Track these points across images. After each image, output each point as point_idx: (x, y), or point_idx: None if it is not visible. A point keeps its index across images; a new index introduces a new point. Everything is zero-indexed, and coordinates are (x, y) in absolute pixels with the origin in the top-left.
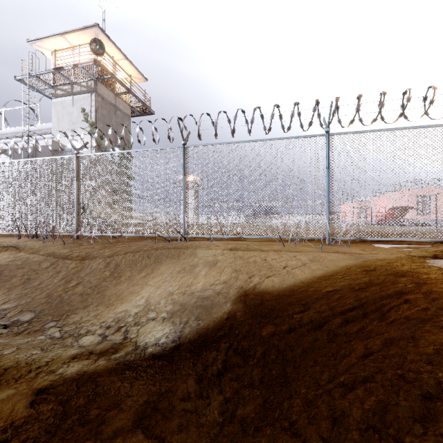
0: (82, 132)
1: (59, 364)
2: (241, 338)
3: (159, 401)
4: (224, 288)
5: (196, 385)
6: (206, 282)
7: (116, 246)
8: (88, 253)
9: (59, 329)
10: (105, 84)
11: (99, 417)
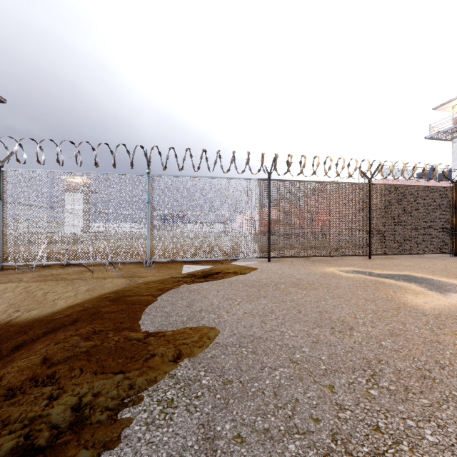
0: None
1: None
2: None
3: None
4: None
5: None
6: None
7: None
8: None
9: None
10: None
11: None
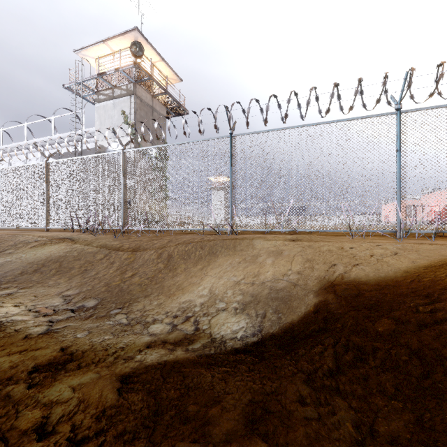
0: (122, 134)
1: (135, 351)
2: (349, 334)
3: (268, 402)
4: (300, 279)
5: (308, 386)
6: (276, 273)
7: (163, 239)
8: (138, 245)
9: (125, 316)
10: (143, 86)
11: (200, 414)
